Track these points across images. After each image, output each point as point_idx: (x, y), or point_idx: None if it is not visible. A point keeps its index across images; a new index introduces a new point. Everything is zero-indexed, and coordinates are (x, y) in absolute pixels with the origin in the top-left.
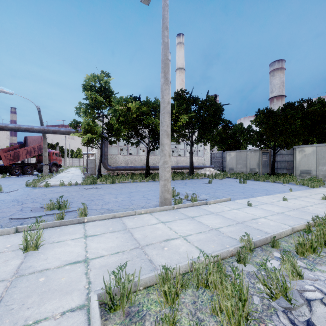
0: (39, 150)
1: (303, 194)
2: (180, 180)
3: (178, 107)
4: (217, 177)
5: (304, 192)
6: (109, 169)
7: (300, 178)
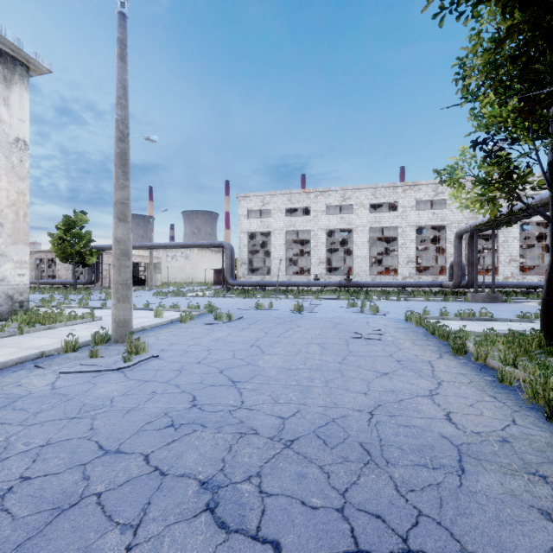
0: None
1: None
2: None
3: None
4: None
5: None
6: None
7: None
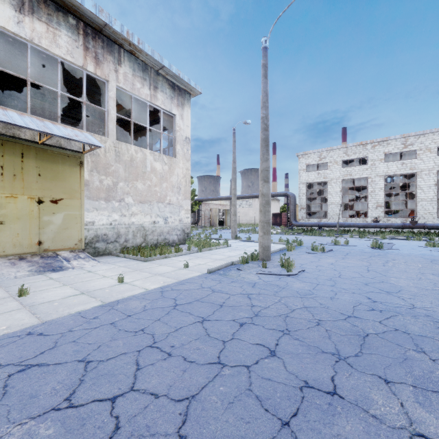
0: None
1: None
2: None
3: None
4: None
5: None
6: None
7: None
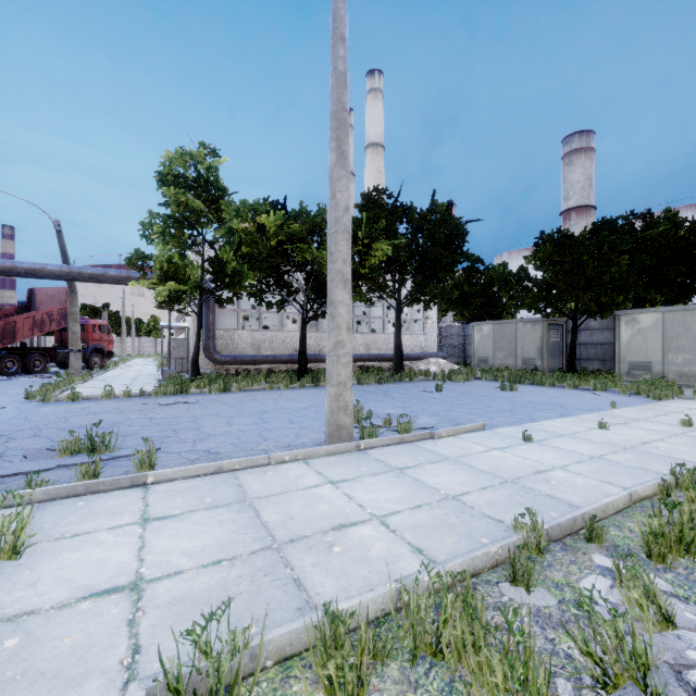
0: (62, 319)
1: (641, 415)
2: (374, 385)
3: (369, 225)
4: (453, 378)
5: (641, 410)
6: (219, 361)
7: (629, 380)
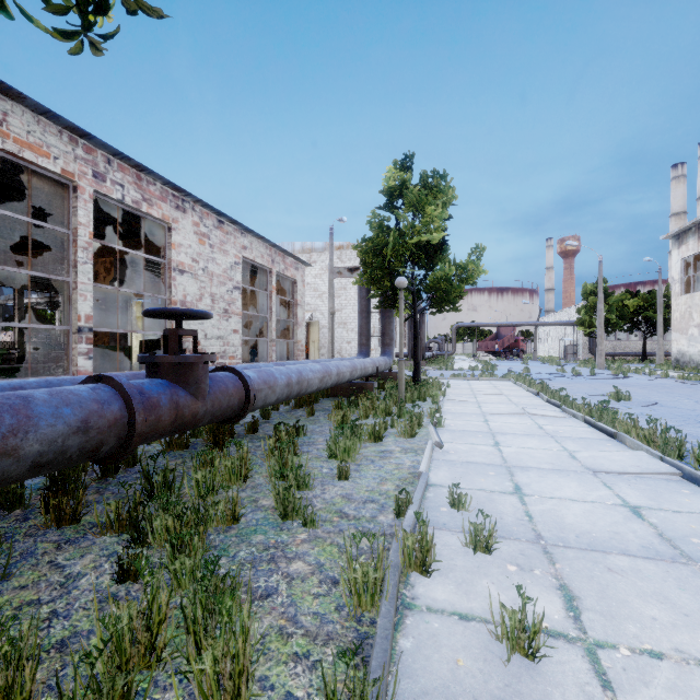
0: (513, 338)
1: None
2: None
3: None
4: None
5: None
6: None
7: None
